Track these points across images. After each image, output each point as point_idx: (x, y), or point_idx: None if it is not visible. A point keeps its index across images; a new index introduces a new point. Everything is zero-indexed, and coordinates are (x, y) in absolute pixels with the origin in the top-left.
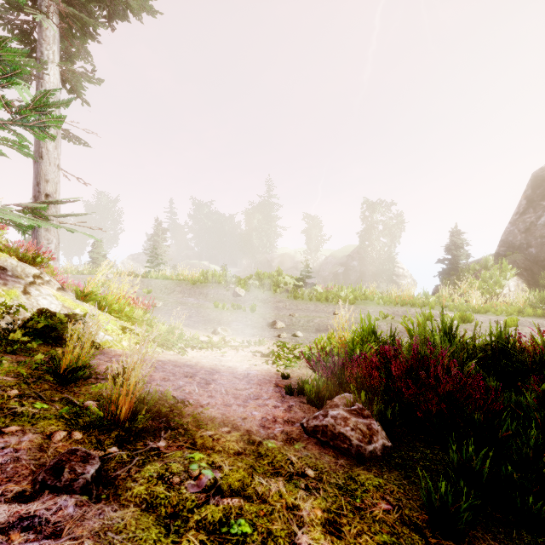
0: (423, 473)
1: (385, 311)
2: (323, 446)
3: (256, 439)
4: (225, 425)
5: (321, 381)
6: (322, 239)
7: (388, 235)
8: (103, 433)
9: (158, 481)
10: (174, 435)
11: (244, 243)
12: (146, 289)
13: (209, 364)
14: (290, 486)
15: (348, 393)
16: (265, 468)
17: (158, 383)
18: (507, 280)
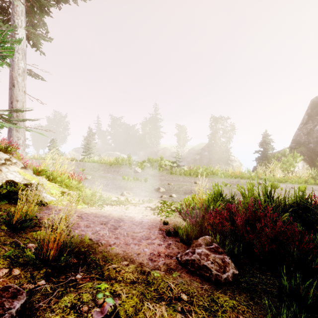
0: (262, 295)
1: (225, 181)
2: (192, 274)
3: (146, 270)
4: (125, 259)
5: (189, 228)
6: (186, 139)
7: (225, 137)
8: (36, 268)
9: (71, 311)
10: (87, 270)
11: (141, 141)
12: (81, 168)
13: (117, 215)
14: (170, 310)
15: (207, 235)
16: (152, 294)
17: (82, 229)
18: (297, 163)
